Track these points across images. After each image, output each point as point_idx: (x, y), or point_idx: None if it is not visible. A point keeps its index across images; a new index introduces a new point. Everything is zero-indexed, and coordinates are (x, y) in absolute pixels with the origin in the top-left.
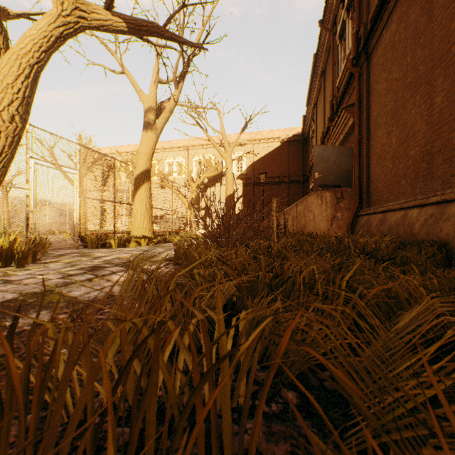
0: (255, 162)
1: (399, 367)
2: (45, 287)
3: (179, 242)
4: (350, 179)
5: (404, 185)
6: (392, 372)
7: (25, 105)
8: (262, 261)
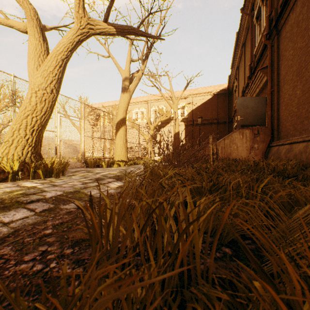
0: (193, 110)
1: (294, 236)
2: (99, 184)
3: (146, 164)
4: (264, 120)
5: (306, 124)
6: (290, 239)
7: (59, 83)
8: (205, 175)
